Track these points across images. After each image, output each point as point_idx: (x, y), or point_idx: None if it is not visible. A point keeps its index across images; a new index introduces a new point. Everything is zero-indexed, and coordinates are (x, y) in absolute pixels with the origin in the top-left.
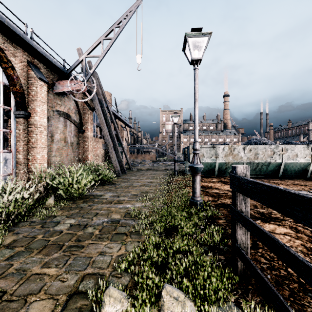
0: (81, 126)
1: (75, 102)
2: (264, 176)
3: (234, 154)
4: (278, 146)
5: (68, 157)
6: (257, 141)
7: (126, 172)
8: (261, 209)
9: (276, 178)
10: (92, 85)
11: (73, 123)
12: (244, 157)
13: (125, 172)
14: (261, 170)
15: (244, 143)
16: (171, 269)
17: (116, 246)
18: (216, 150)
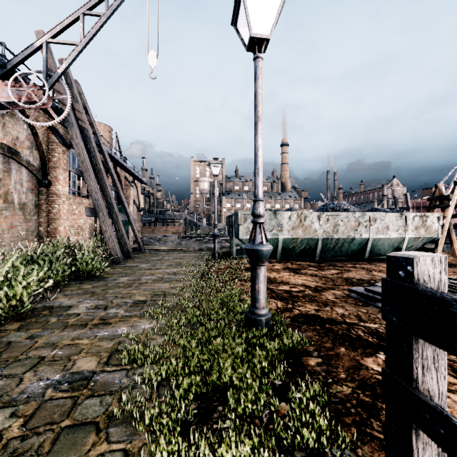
0: (44, 175)
1: (30, 128)
2: (345, 257)
3: (305, 226)
4: (365, 213)
5: (14, 231)
6: (336, 207)
7: (134, 255)
8: (371, 324)
9: (362, 261)
10: (62, 97)
11: (26, 167)
12: (319, 230)
13: (130, 256)
14: (341, 250)
15: (318, 209)
16: None
17: None
18: (279, 219)
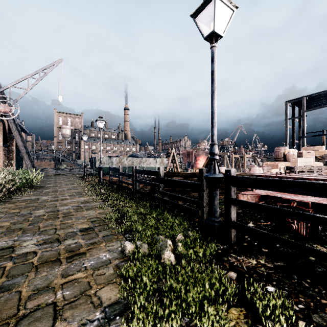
0: None
1: None
2: None
3: (121, 162)
4: (143, 158)
5: None
6: (134, 155)
7: None
8: None
9: None
10: (15, 108)
11: None
12: (127, 164)
13: None
14: None
15: (129, 156)
16: (95, 189)
17: (77, 190)
18: (112, 160)
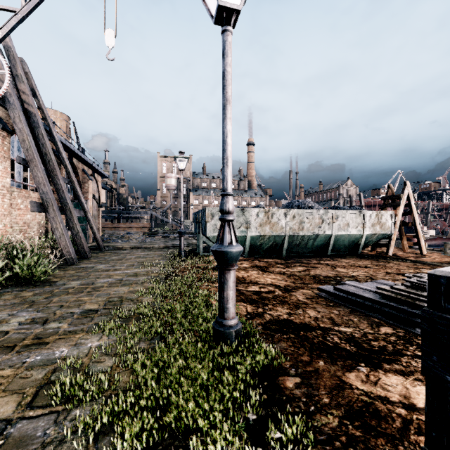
0: None
1: None
2: (309, 254)
3: (272, 223)
4: (328, 211)
5: None
6: (301, 204)
7: (91, 255)
8: (345, 328)
9: (326, 257)
10: None
11: None
12: (286, 227)
13: (86, 255)
14: (306, 246)
15: (284, 207)
16: None
17: None
18: (247, 216)
